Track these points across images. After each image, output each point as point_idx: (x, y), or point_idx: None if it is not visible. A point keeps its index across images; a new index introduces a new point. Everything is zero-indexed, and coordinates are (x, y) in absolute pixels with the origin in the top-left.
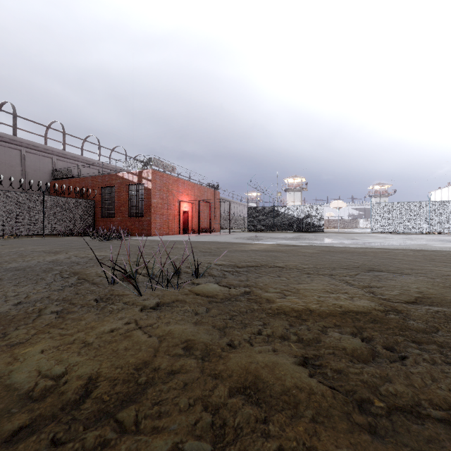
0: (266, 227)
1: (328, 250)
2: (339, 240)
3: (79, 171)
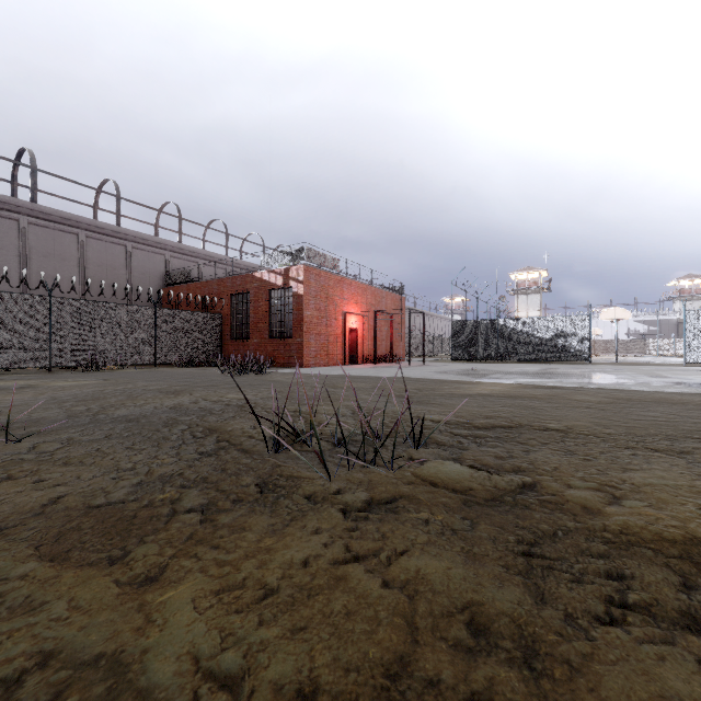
0: (484, 353)
1: (627, 397)
2: (633, 378)
3: (201, 272)
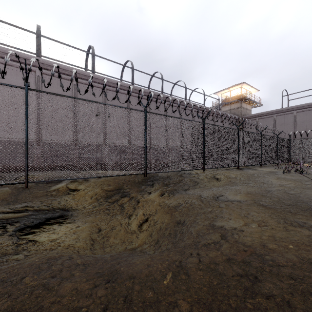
0: None
1: None
2: None
3: None
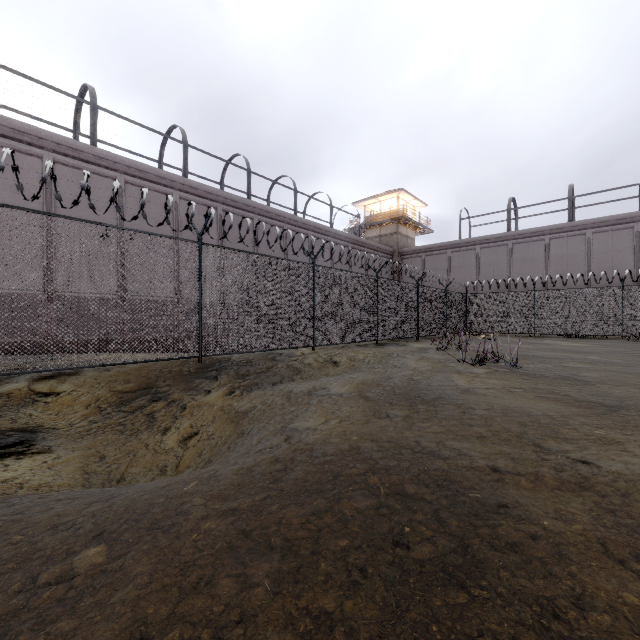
0: None
1: None
2: None
3: None
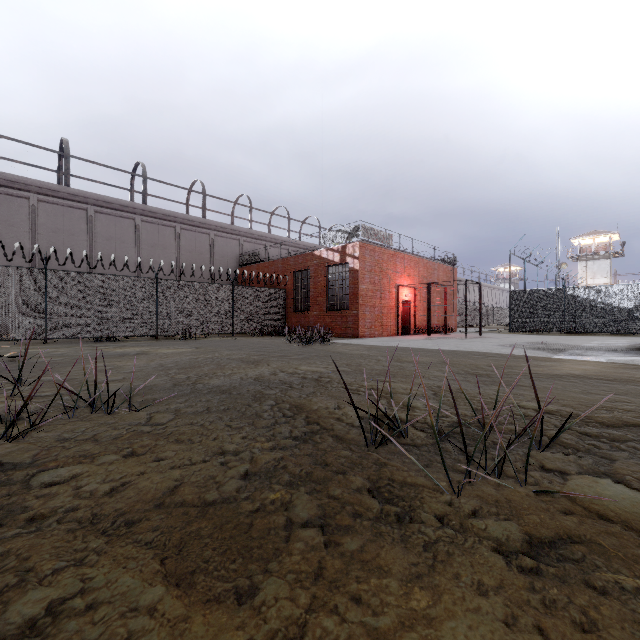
0: (548, 325)
1: None
2: None
3: (267, 253)
